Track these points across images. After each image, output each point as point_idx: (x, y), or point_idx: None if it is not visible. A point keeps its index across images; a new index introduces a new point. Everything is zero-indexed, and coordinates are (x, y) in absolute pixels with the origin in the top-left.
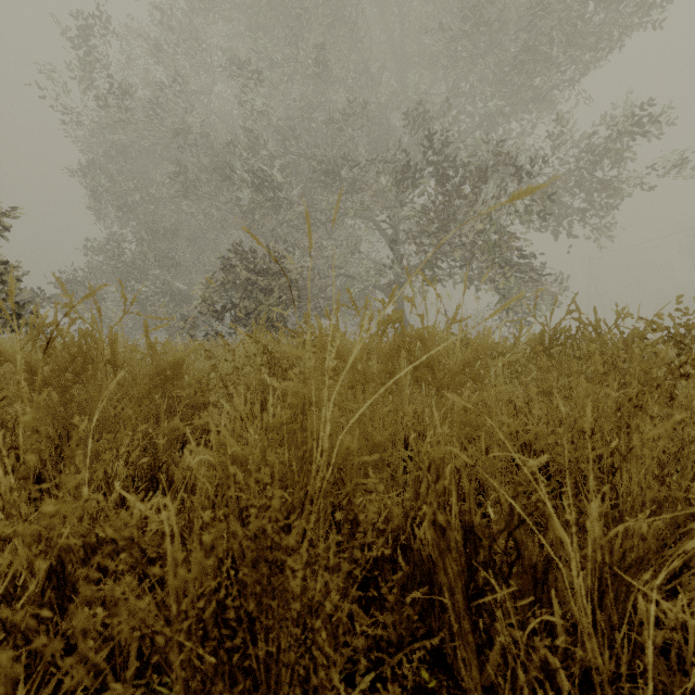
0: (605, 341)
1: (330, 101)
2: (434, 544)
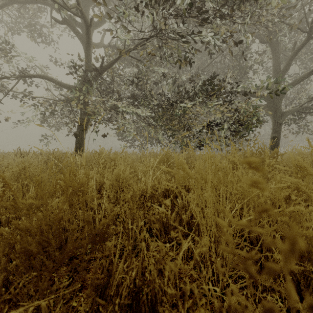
0: None
1: None
2: None
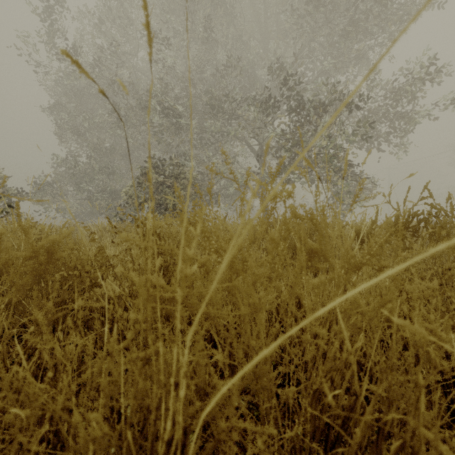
0: None
1: (217, 61)
2: None
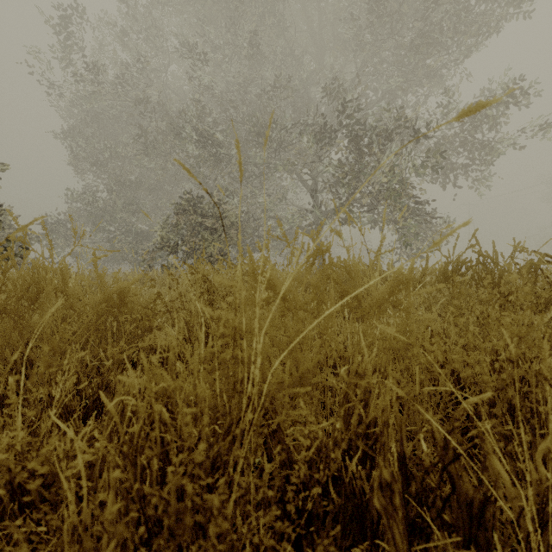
0: (503, 271)
1: (262, 78)
2: (383, 512)
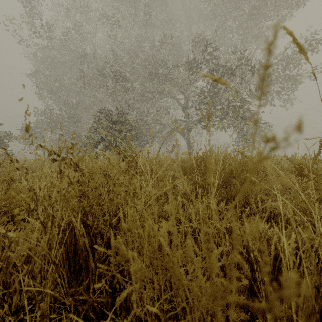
0: None
1: (154, 38)
2: None
